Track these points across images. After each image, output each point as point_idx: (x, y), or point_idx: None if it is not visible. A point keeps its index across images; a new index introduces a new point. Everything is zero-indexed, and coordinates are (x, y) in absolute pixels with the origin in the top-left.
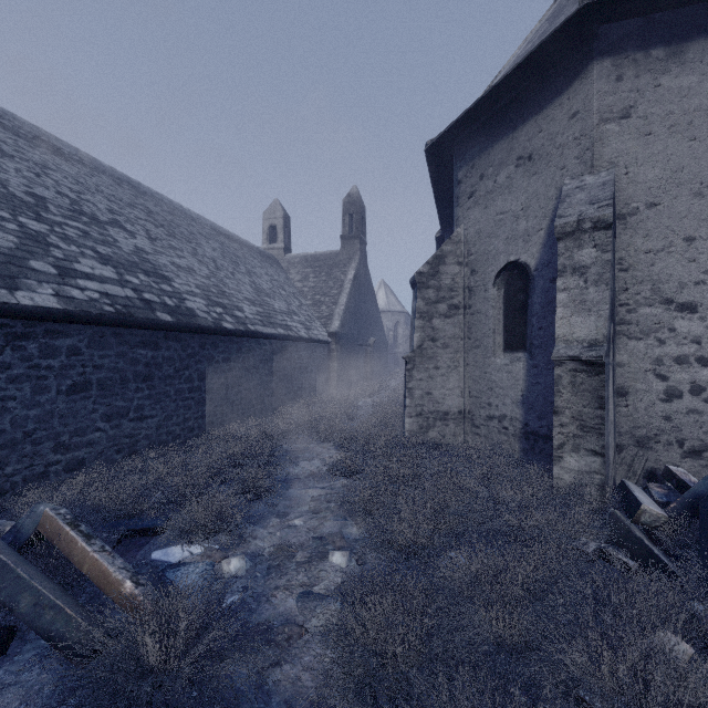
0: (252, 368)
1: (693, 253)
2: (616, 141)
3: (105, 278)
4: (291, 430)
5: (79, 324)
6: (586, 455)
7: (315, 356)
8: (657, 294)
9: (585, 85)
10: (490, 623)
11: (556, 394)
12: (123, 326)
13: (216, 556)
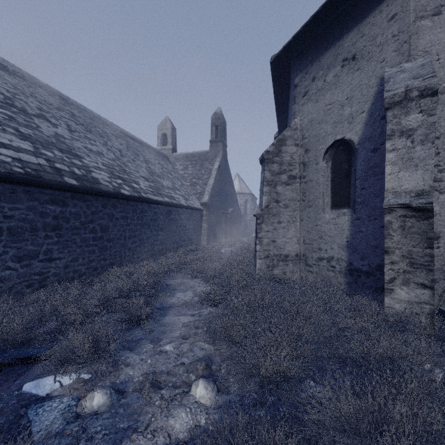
0: (145, 225)
1: None
2: (429, 33)
3: (21, 149)
4: (172, 269)
5: None
6: (416, 288)
7: (192, 219)
8: None
9: None
10: None
11: (387, 237)
12: (32, 186)
13: (83, 389)
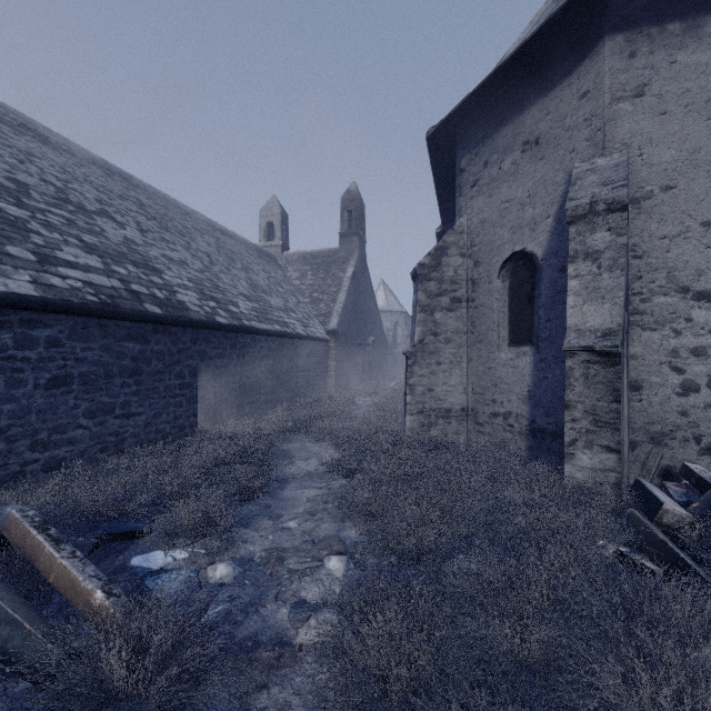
0: (247, 365)
1: (710, 239)
2: (629, 120)
3: (90, 267)
4: (287, 429)
5: (59, 314)
6: (600, 451)
7: (313, 354)
8: (673, 282)
9: (596, 63)
10: (506, 637)
11: (568, 387)
12: (108, 318)
13: (201, 562)
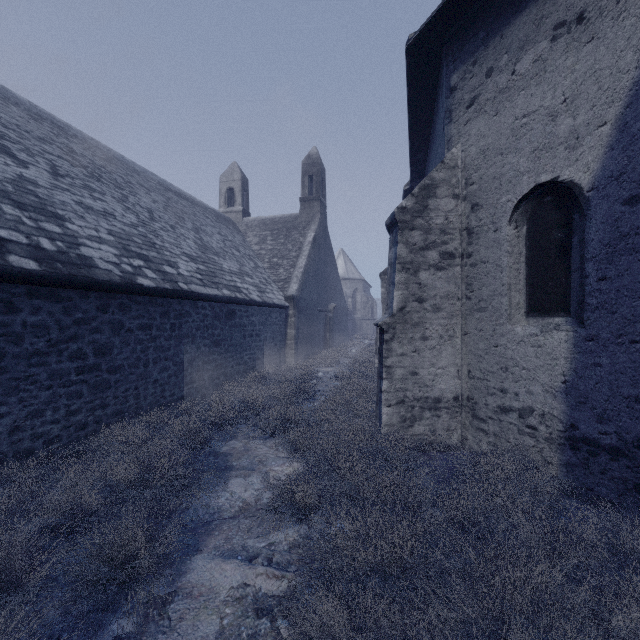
0: (186, 338)
1: None
2: None
3: None
4: (229, 420)
5: None
6: None
7: (270, 322)
8: None
9: None
10: None
11: None
12: None
13: None
